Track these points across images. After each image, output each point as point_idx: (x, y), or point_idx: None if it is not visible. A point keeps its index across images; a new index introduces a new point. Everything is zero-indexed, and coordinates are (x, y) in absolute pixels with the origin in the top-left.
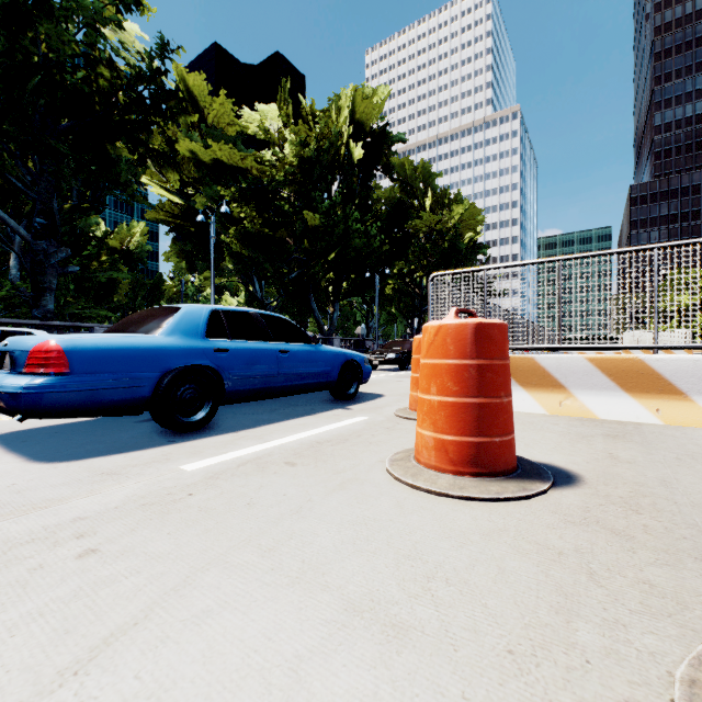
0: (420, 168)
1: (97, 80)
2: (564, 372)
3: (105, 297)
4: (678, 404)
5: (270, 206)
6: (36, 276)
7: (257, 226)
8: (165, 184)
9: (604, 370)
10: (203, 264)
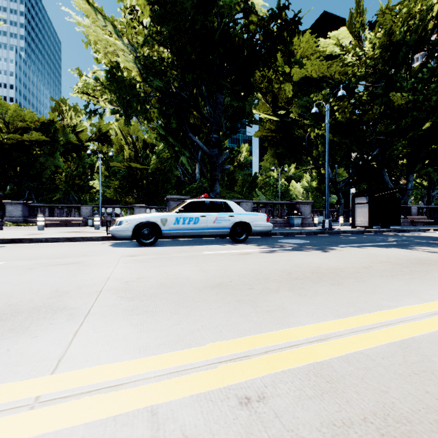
0: None
1: (248, 26)
2: None
3: (230, 189)
4: None
5: None
6: (212, 172)
7: (344, 116)
8: (266, 112)
9: None
10: (290, 159)
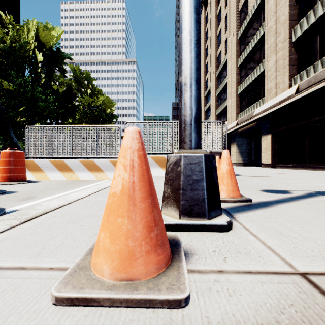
0: (85, 74)
1: None
2: (73, 165)
3: None
4: (101, 174)
5: None
6: None
7: None
8: None
9: (84, 164)
10: None
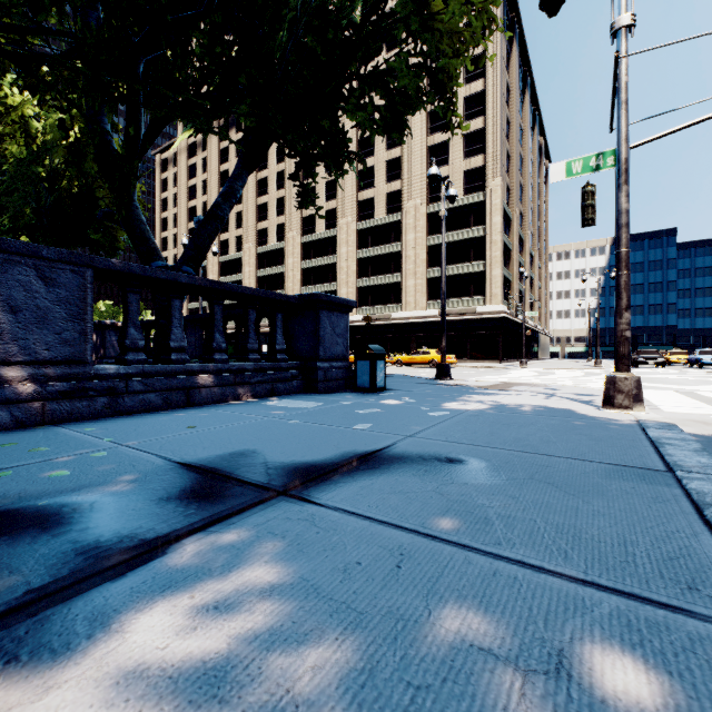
0: None
1: None
2: None
3: None
4: None
5: None
6: None
7: None
8: None
9: None
10: None
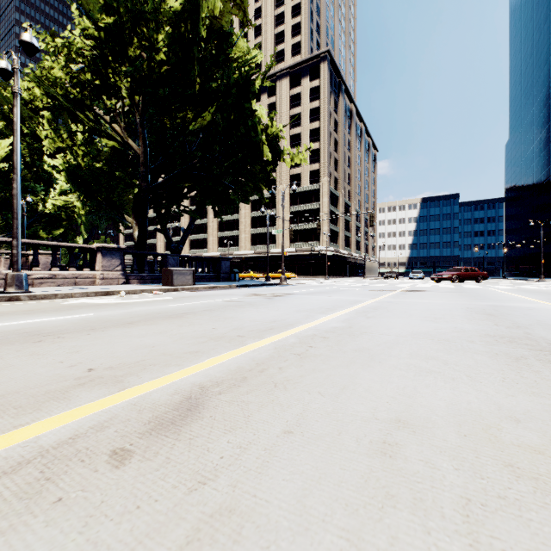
0: None
1: None
2: None
3: None
4: None
5: None
6: None
7: None
8: None
9: None
10: None
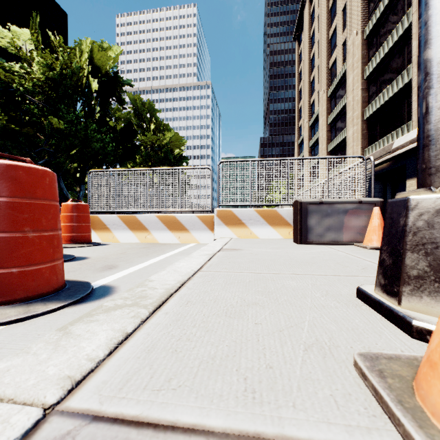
0: (147, 104)
1: None
2: (148, 222)
3: None
4: (186, 234)
5: (20, 107)
6: None
7: (3, 120)
8: None
9: (162, 221)
10: None
